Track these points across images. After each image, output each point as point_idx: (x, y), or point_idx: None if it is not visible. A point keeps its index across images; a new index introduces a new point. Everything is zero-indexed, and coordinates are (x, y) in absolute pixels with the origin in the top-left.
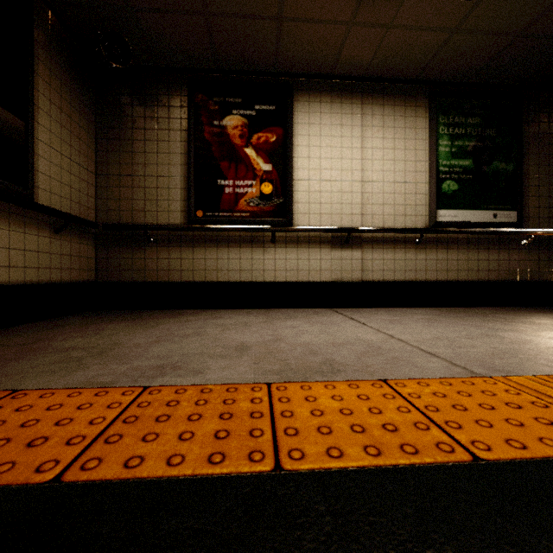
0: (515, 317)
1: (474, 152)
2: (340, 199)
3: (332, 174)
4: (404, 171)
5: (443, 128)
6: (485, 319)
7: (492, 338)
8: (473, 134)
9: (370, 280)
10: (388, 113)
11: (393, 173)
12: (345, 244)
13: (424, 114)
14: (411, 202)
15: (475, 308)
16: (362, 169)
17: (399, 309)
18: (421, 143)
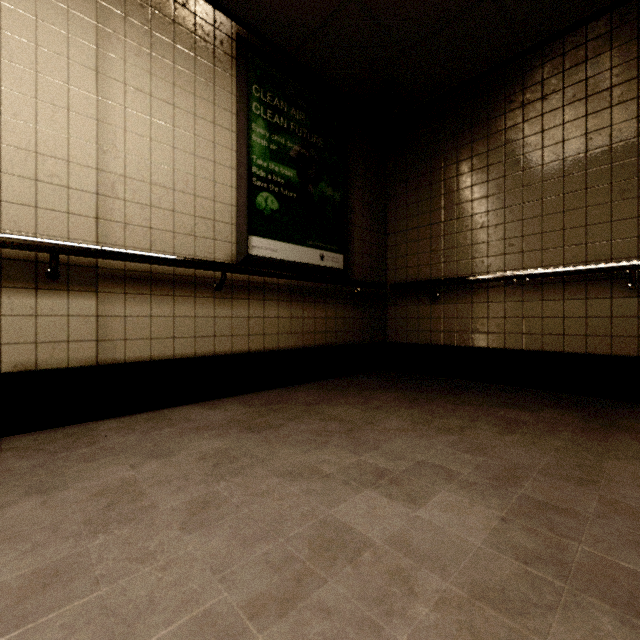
0: (349, 411)
1: (299, 161)
2: (34, 169)
3: (4, 98)
4: (195, 154)
5: (259, 106)
6: (314, 428)
7: (338, 564)
8: (298, 134)
9: (119, 360)
10: (161, 30)
11: (172, 150)
12: (48, 281)
13: (230, 69)
14: (207, 214)
15: (300, 386)
16: (99, 119)
17: (182, 413)
18: (224, 116)
